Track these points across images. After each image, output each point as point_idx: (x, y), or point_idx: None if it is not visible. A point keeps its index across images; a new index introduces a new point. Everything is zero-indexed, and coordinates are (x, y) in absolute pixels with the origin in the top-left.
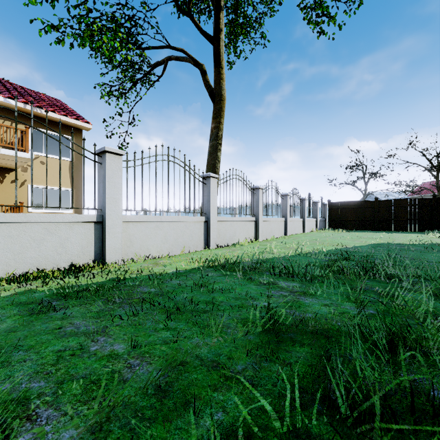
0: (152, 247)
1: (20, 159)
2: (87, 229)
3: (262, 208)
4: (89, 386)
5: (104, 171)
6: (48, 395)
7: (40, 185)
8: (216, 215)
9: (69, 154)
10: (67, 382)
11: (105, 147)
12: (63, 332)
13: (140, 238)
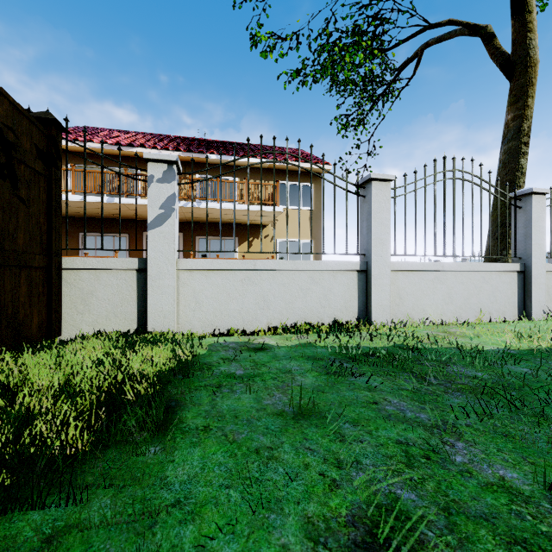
0: (429, 308)
1: (272, 214)
2: (350, 279)
3: None
4: (515, 548)
5: (368, 205)
6: (440, 528)
7: (285, 239)
8: (543, 260)
9: (309, 203)
10: (458, 515)
11: (371, 174)
12: (384, 411)
13: (412, 294)
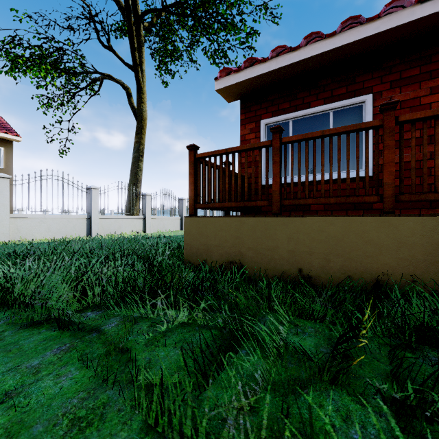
0: (37, 234)
1: None
2: None
3: (150, 209)
4: None
5: None
6: None
7: None
8: (98, 214)
9: None
10: None
11: None
12: None
13: (26, 228)
